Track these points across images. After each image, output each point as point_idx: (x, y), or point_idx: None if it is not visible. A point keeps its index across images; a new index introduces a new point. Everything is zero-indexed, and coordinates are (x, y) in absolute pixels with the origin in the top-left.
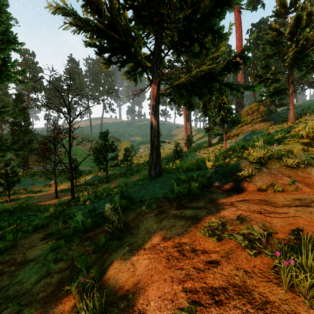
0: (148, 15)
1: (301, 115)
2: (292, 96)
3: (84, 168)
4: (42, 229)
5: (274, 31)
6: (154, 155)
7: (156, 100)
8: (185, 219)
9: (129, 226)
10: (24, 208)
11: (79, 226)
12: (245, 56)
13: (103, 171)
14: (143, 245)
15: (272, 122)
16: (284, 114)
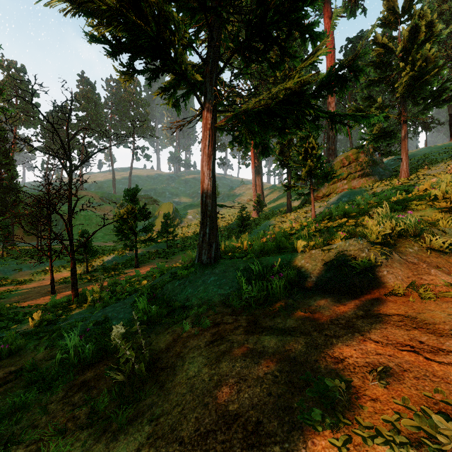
0: None
1: (417, 167)
2: (405, 141)
3: (102, 244)
4: (8, 359)
5: (381, 47)
6: (207, 227)
7: (210, 137)
8: (265, 359)
9: (159, 363)
10: None
11: (70, 358)
12: (357, 65)
13: (130, 249)
14: (180, 427)
15: (376, 178)
16: (392, 166)
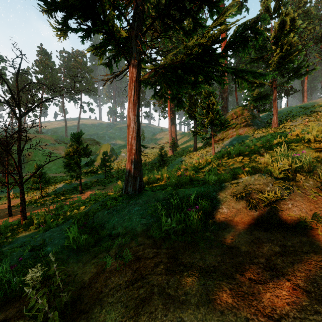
0: None
1: (282, 120)
2: (275, 102)
3: (55, 174)
4: None
5: None
6: (133, 164)
7: (135, 88)
8: (188, 315)
9: (79, 303)
10: None
11: None
12: (257, 28)
13: (75, 179)
14: None
15: (255, 127)
16: (266, 119)
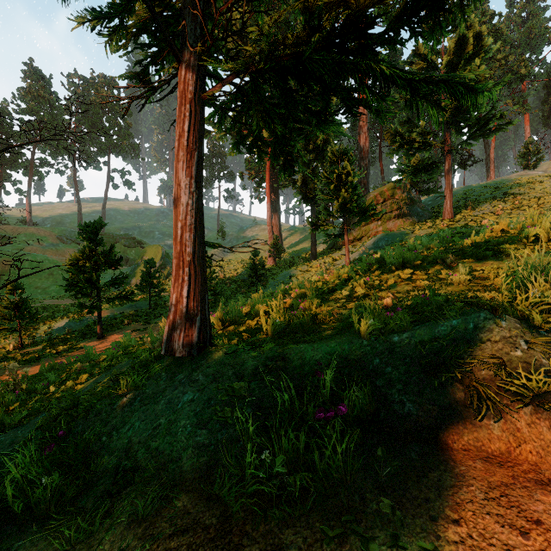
0: None
1: (459, 208)
2: (449, 176)
3: (55, 302)
4: None
5: (423, 60)
6: (185, 286)
7: (192, 116)
8: None
9: None
10: None
11: None
12: None
13: (88, 312)
14: None
15: (415, 219)
16: (430, 206)
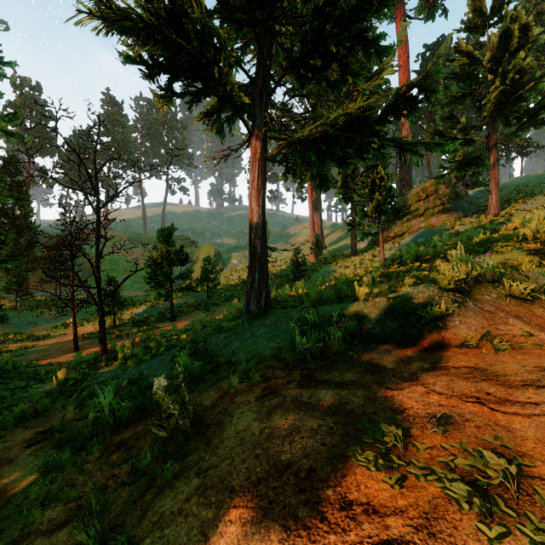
0: (245, 6)
1: (509, 201)
2: (494, 170)
3: (130, 293)
4: (34, 420)
5: (465, 56)
6: (257, 273)
7: (259, 168)
8: (319, 412)
9: (205, 420)
10: (8, 372)
11: (105, 417)
12: (428, 85)
13: (165, 299)
14: (230, 477)
15: (460, 214)
16: (480, 199)
